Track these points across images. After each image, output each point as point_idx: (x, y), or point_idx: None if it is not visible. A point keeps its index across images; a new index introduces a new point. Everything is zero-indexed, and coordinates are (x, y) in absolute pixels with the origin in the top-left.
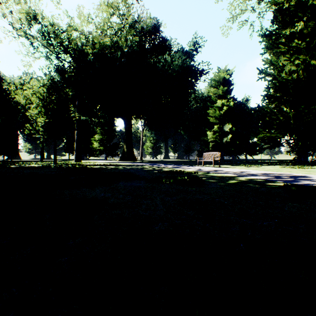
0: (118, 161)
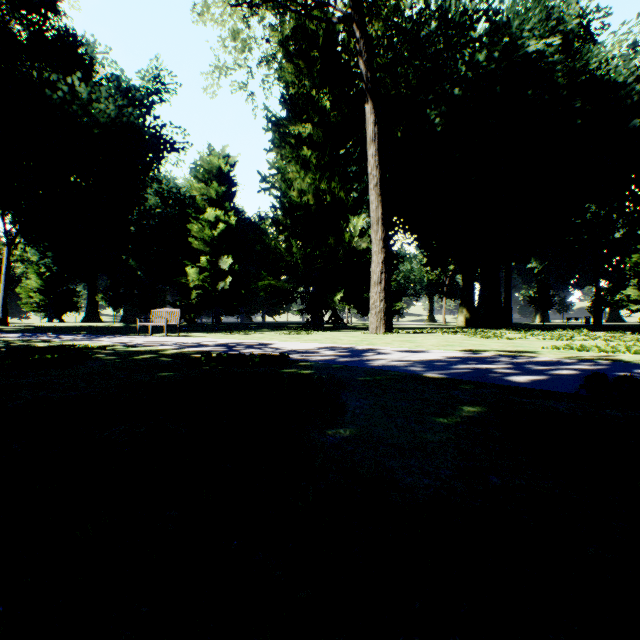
0: None
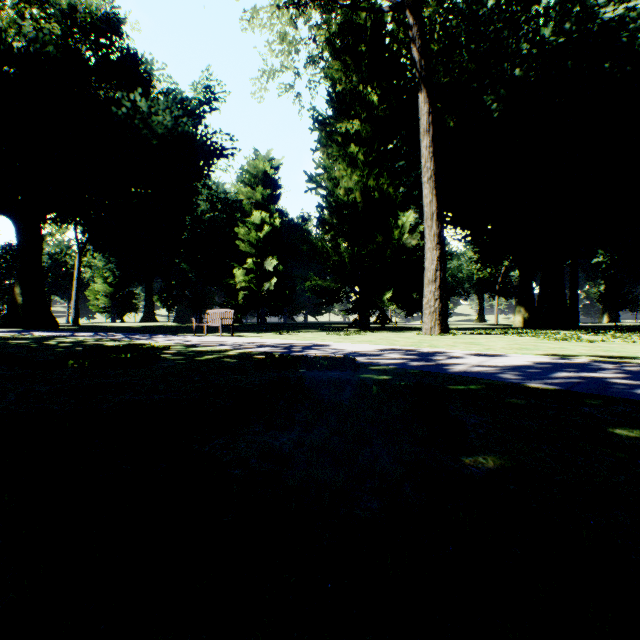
0: None
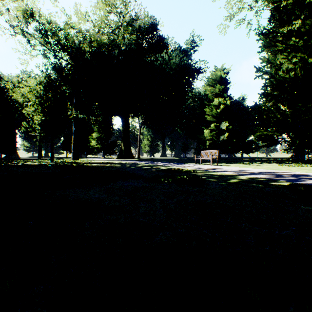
0: (116, 159)
